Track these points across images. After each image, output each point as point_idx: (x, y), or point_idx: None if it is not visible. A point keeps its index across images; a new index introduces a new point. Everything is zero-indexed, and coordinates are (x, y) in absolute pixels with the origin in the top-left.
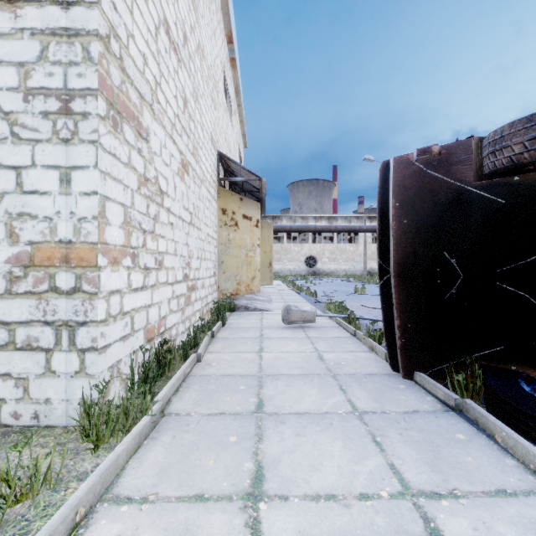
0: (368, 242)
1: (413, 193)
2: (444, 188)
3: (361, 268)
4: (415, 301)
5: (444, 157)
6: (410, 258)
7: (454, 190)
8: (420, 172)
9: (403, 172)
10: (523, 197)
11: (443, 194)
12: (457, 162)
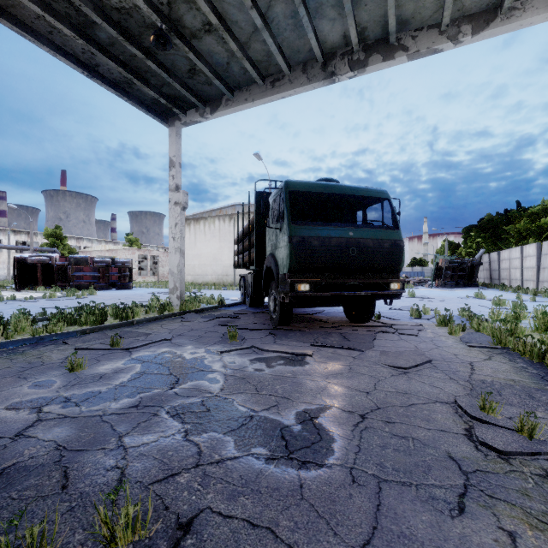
0: (12, 252)
1: (20, 262)
2: (25, 262)
3: (5, 274)
4: (21, 279)
5: (25, 258)
6: (20, 272)
7: (26, 263)
8: (21, 259)
9: (18, 259)
10: (35, 265)
11: (25, 263)
12: (27, 259)
